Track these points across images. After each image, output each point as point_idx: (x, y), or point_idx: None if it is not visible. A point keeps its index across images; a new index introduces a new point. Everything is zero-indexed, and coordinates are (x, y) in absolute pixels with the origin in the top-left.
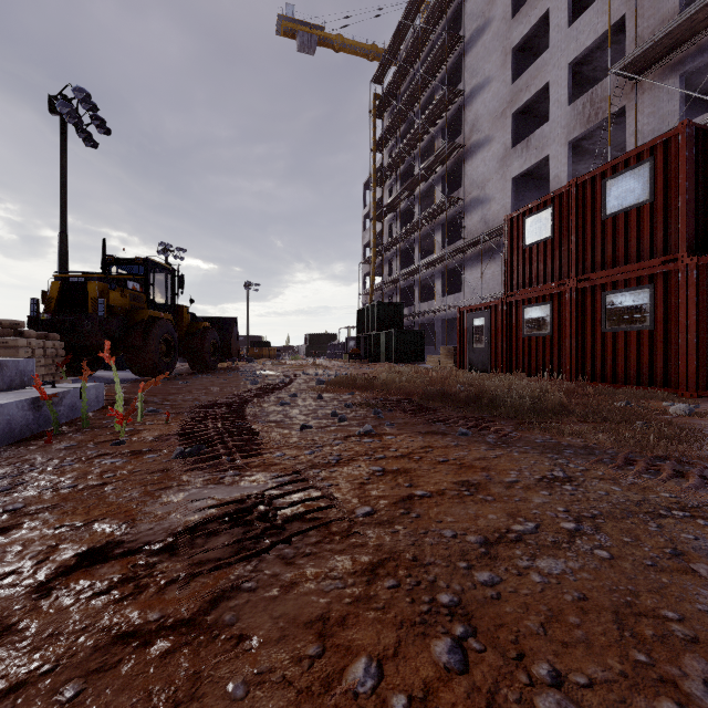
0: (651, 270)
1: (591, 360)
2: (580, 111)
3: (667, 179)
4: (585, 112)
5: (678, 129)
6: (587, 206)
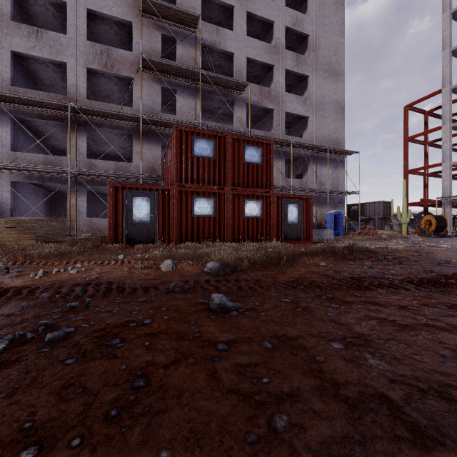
0: (262, 193)
1: (238, 231)
2: (99, 53)
3: (266, 159)
4: (103, 58)
5: (270, 142)
6: (236, 152)
